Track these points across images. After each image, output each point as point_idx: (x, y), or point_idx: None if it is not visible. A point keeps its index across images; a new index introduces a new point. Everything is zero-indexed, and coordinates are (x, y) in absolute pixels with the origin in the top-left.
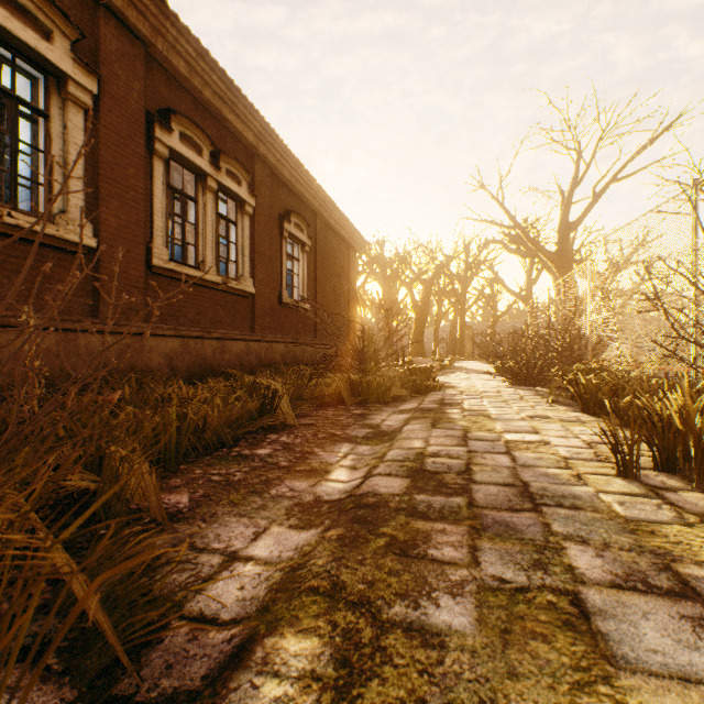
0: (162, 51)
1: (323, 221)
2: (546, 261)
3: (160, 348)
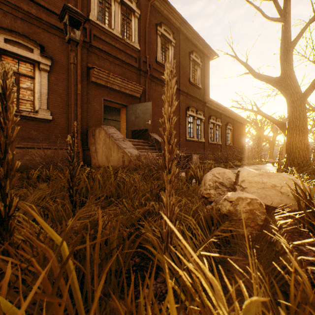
0: (210, 107)
1: (235, 120)
2: None
3: (210, 156)
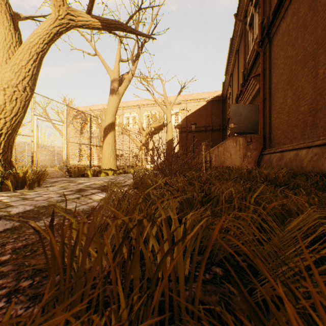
0: None
1: None
2: None
3: None
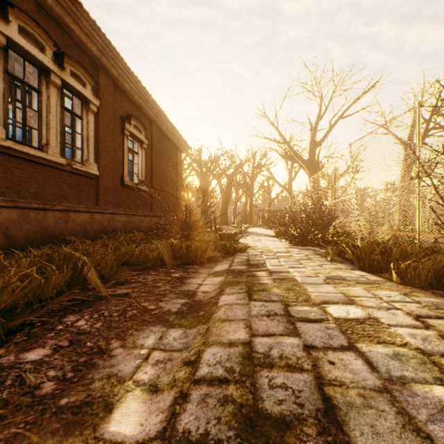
0: None
1: (158, 128)
2: (301, 166)
3: None
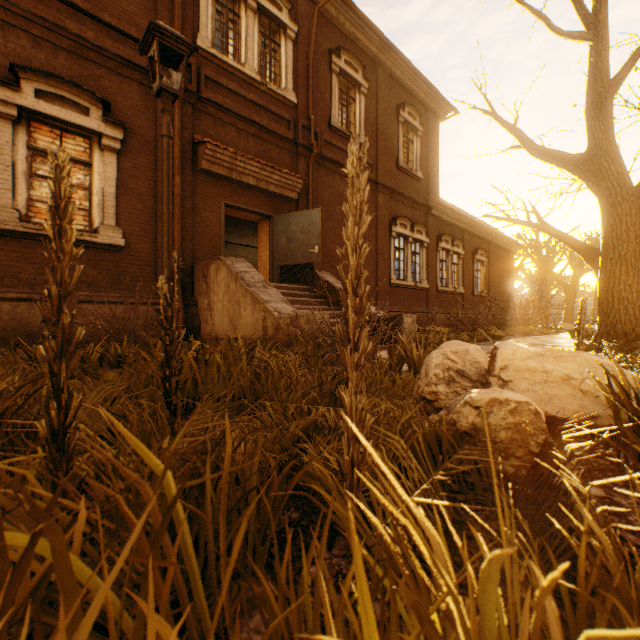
0: (441, 217)
1: (493, 244)
2: None
3: (440, 317)
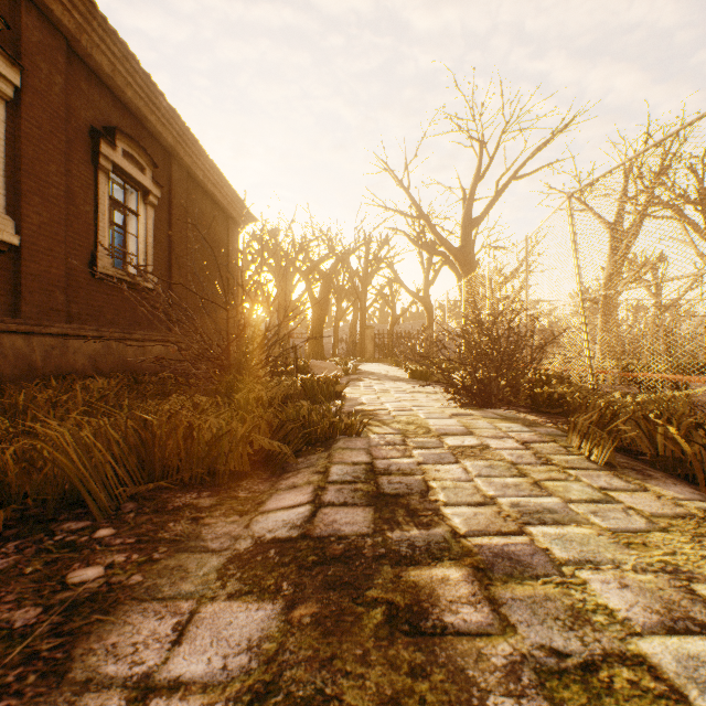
0: None
1: (186, 170)
2: (445, 260)
3: None
